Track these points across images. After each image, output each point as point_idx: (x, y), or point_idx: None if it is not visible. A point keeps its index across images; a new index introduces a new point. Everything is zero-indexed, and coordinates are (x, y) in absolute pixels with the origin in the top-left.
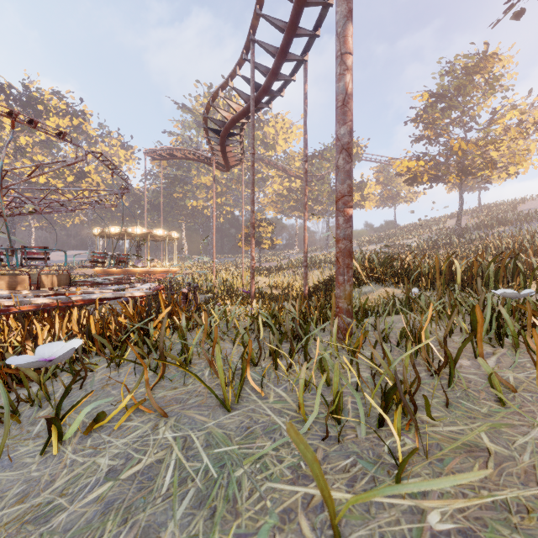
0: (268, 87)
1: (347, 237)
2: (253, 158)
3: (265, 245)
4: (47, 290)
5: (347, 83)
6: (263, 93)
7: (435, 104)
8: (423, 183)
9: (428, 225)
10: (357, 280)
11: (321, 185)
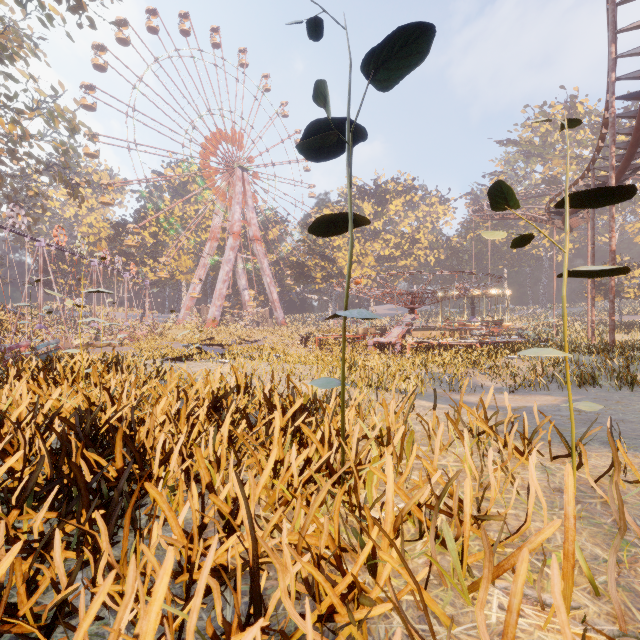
0: None
1: (612, 325)
2: (593, 251)
3: (627, 295)
4: (484, 337)
5: (612, 284)
6: None
7: None
8: None
9: None
10: None
11: None
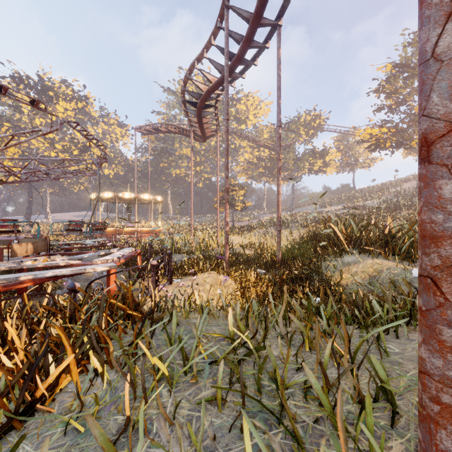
0: (242, 54)
1: None
2: (227, 124)
3: (237, 207)
4: None
5: None
6: (237, 62)
7: (397, 74)
8: (385, 149)
9: (385, 188)
10: (338, 248)
11: (287, 153)
